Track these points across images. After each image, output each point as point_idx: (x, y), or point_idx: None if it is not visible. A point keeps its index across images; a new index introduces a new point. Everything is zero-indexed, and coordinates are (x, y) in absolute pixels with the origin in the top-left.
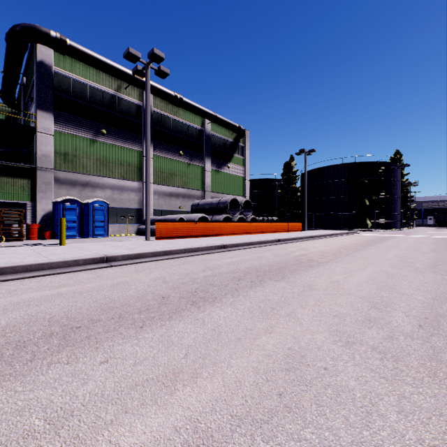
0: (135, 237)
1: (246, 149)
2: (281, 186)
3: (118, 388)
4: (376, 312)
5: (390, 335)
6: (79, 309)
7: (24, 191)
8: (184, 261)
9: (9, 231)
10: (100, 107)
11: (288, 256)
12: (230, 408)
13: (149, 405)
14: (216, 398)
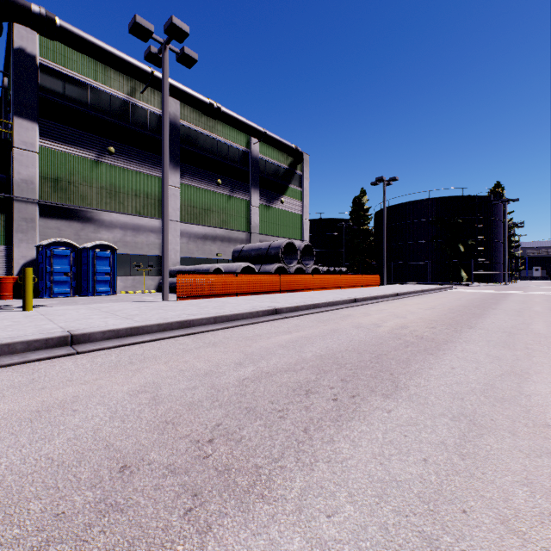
0: (154, 294)
1: (305, 178)
2: (349, 228)
3: None
4: None
5: None
6: None
7: None
8: (210, 340)
9: None
10: (107, 116)
11: (379, 329)
12: None
13: None
14: None
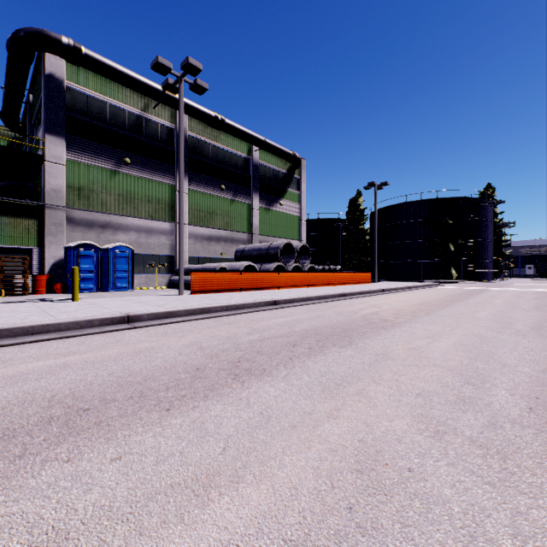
0: (166, 290)
1: (302, 182)
2: (345, 228)
3: (132, 498)
4: (472, 390)
5: (492, 422)
6: (89, 384)
7: (29, 234)
8: (226, 321)
9: (10, 283)
10: (123, 130)
11: (355, 315)
12: (282, 528)
13: (173, 523)
14: (263, 513)
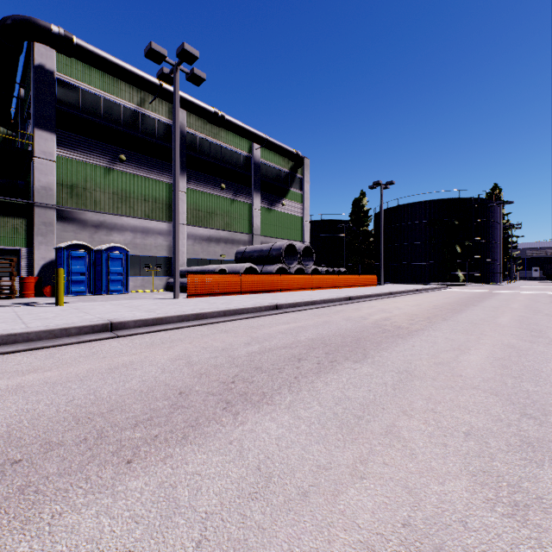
0: (163, 293)
1: (305, 181)
2: (349, 229)
3: None
4: (535, 426)
5: None
6: (36, 417)
7: (17, 234)
8: (222, 328)
9: None
10: (118, 126)
11: (365, 321)
12: None
13: None
14: None
